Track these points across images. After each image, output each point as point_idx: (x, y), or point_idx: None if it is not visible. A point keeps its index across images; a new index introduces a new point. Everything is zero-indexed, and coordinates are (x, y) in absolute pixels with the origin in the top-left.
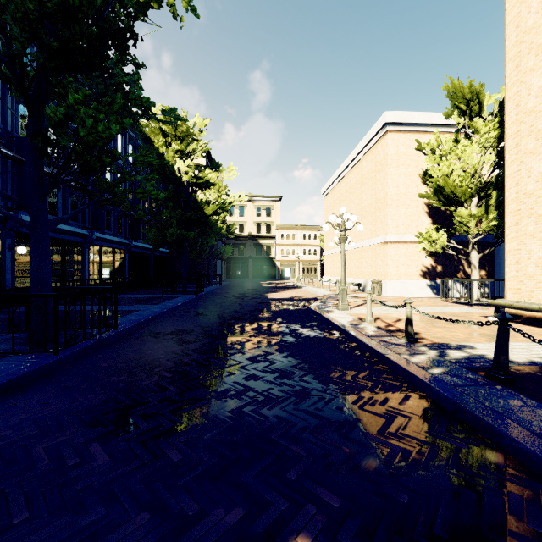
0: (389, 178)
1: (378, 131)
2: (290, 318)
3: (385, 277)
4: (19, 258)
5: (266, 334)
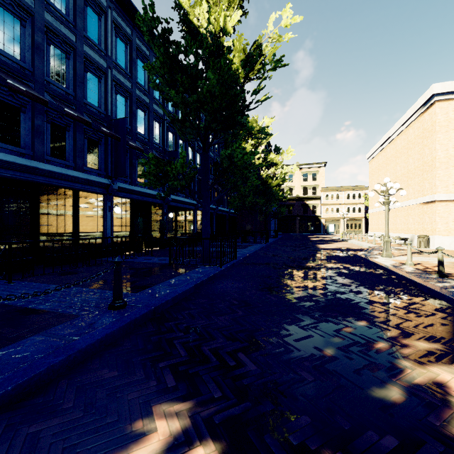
0: (437, 143)
1: (425, 102)
2: (342, 261)
3: (433, 232)
4: (168, 220)
5: (327, 268)
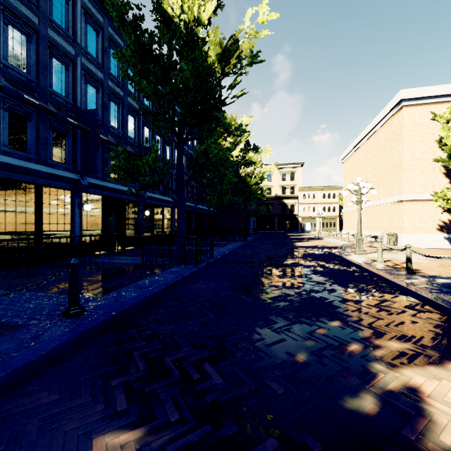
0: (405, 146)
1: (394, 107)
2: (317, 258)
3: (401, 230)
4: (144, 218)
5: (302, 266)
